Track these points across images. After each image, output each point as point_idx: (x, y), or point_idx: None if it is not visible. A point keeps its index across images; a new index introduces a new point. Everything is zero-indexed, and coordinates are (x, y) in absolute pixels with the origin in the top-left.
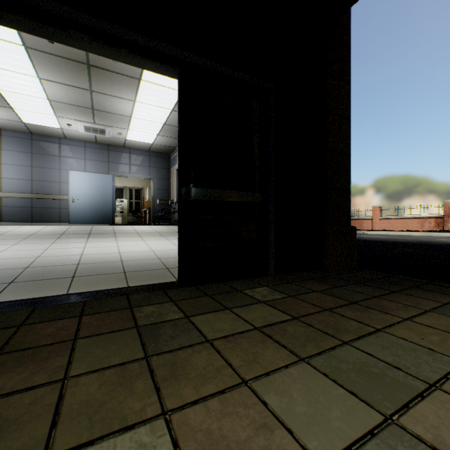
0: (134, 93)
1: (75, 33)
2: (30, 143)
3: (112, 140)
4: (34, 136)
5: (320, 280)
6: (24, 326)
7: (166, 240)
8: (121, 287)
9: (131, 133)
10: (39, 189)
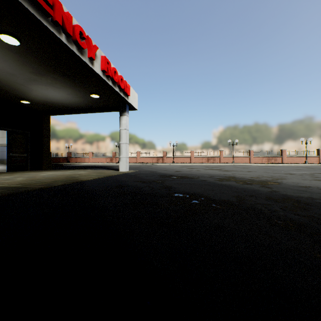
0: None
1: None
2: None
3: None
4: None
5: (40, 170)
6: None
7: None
8: None
9: None
10: None
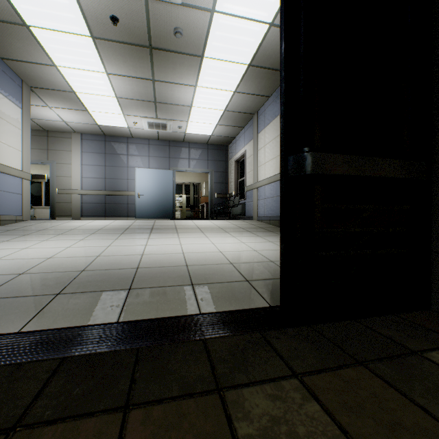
0: (195, 75)
1: None
2: (104, 144)
3: (172, 135)
4: (106, 138)
5: None
6: (15, 435)
7: (231, 237)
8: (191, 313)
9: (191, 125)
10: (110, 186)
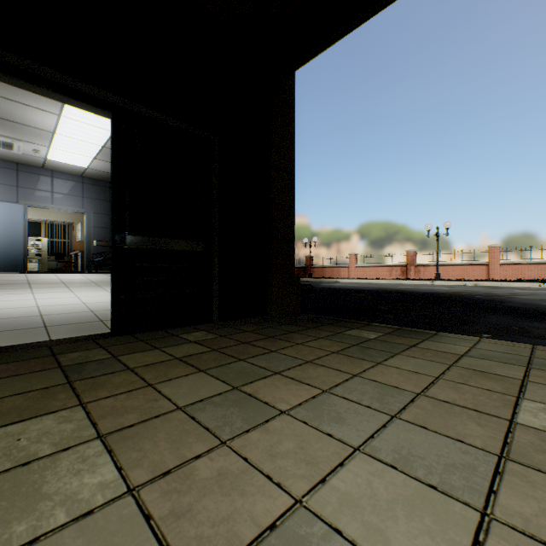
0: (59, 106)
1: None
2: None
3: (23, 157)
4: None
5: (258, 323)
6: None
7: (104, 291)
8: (42, 340)
9: (55, 152)
10: None
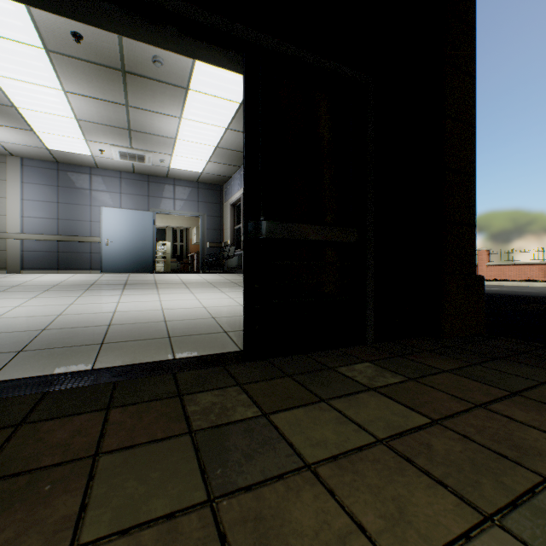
0: (180, 107)
1: (102, 3)
2: (56, 174)
3: (152, 169)
4: (60, 166)
5: (444, 353)
6: (24, 426)
7: (220, 292)
8: (166, 359)
9: (176, 159)
10: (66, 230)
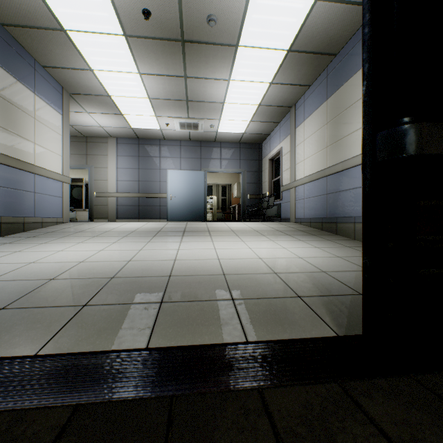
0: (229, 68)
1: None
2: (137, 147)
3: (204, 135)
4: (140, 141)
5: None
6: None
7: (270, 241)
8: (235, 341)
9: (223, 123)
10: (143, 189)
